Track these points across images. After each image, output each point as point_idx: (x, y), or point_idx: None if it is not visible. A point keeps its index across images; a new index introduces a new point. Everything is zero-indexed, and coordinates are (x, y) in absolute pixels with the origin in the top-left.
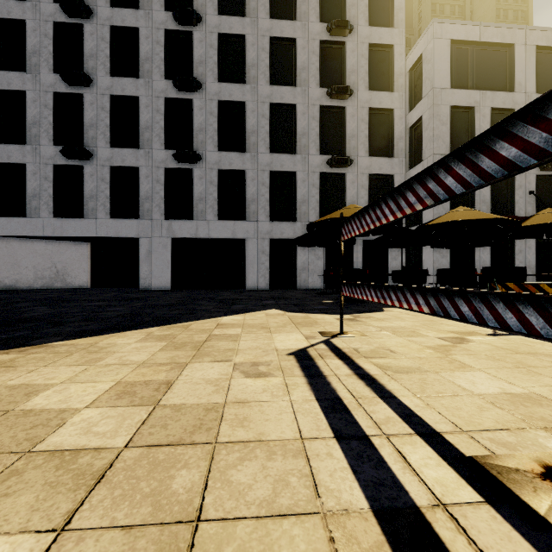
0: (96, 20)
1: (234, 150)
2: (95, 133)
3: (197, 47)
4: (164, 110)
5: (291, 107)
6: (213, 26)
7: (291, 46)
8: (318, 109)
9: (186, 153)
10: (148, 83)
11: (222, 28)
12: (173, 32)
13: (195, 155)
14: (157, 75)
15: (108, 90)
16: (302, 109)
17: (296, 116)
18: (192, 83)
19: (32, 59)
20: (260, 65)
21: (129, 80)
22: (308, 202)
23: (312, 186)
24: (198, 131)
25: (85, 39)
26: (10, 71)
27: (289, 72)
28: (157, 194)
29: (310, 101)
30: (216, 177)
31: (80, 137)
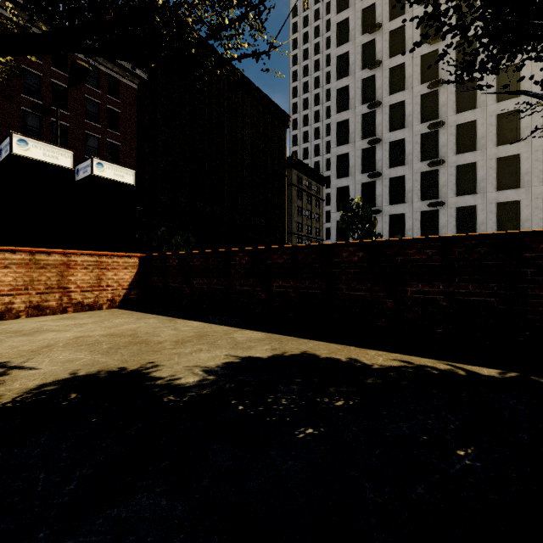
0: (381, 142)
1: (467, 193)
2: (381, 199)
3: (441, 138)
4: (420, 179)
5: (515, 156)
6: (452, 122)
7: (515, 113)
8: (541, 153)
9: (436, 203)
10: (410, 166)
11: (459, 121)
12: (425, 133)
13: (441, 203)
14: (415, 161)
15: (388, 176)
16: (525, 156)
17: (519, 161)
18: (439, 162)
19: (351, 170)
20: (488, 135)
21: (399, 168)
22: (531, 220)
23: (535, 208)
24: (442, 187)
25: (376, 153)
26: (341, 177)
27: (513, 132)
28: (415, 227)
29: (532, 149)
30: (454, 212)
31: (373, 202)
